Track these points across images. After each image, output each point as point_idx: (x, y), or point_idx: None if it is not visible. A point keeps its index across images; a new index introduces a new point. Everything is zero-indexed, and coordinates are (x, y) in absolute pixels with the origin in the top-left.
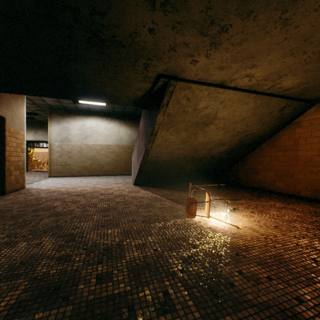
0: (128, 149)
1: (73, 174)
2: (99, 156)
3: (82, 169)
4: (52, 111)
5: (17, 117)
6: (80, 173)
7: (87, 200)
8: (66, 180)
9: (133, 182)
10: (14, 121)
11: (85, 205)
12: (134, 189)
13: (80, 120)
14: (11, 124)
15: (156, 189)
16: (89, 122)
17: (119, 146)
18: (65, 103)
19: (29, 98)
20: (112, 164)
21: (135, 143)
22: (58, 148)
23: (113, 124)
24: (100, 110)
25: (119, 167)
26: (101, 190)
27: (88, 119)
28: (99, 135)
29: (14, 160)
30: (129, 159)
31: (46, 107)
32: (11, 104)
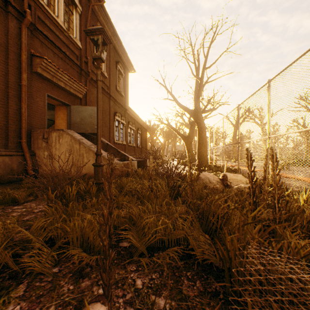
0: None
1: None
2: None
3: None
4: None
5: None
6: None
7: None
8: None
9: None
10: None
11: None
12: None
13: None
14: None
15: None
16: None
17: None
18: None
19: None
20: None
21: None
22: None
23: None
24: None
25: None
26: None
27: None
28: None
29: None
30: None
31: None
32: None
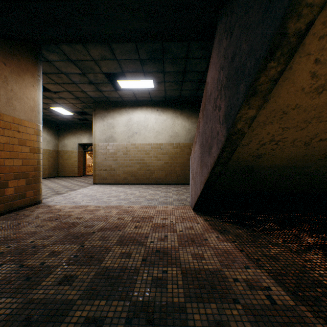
0: (185, 149)
1: (118, 181)
2: (148, 158)
3: (128, 175)
4: (96, 106)
5: (21, 101)
6: (126, 180)
7: (66, 273)
8: (104, 191)
9: (191, 205)
10: (13, 105)
11: (24, 322)
12: (193, 225)
13: (125, 113)
14: (6, 109)
15: (244, 232)
16: (136, 116)
17: (173, 144)
18: (106, 91)
19: (68, 90)
20: (164, 170)
21: (196, 131)
22: (102, 150)
23: (165, 116)
24: (148, 97)
25: (174, 174)
26: (130, 223)
27: (135, 111)
28: (148, 132)
29: (14, 165)
30: (187, 162)
31: (91, 102)
32: (6, 79)
